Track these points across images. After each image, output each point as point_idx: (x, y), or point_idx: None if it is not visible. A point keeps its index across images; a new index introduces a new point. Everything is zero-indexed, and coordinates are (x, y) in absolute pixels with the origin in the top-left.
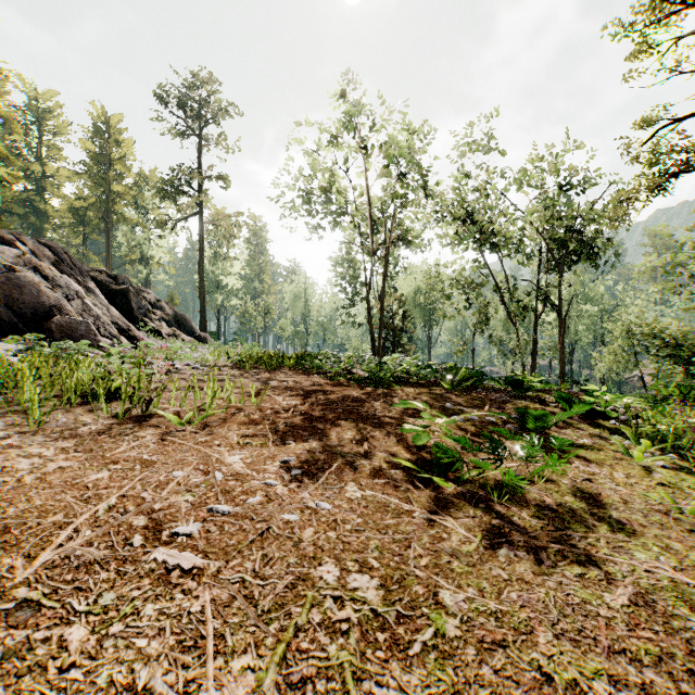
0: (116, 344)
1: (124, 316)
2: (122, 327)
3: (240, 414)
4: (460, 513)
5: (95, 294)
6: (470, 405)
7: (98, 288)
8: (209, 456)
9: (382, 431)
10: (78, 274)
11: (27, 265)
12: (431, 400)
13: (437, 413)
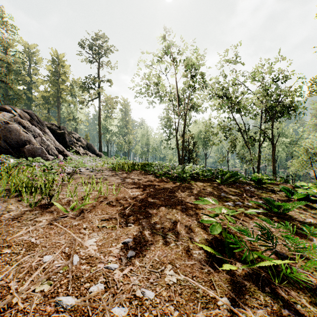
0: (57, 158)
1: (62, 145)
2: (60, 150)
3: (105, 202)
4: (254, 299)
5: (48, 135)
6: (234, 194)
7: (51, 132)
8: (74, 239)
9: (187, 215)
10: (41, 125)
11: (15, 121)
12: (212, 190)
13: (223, 207)
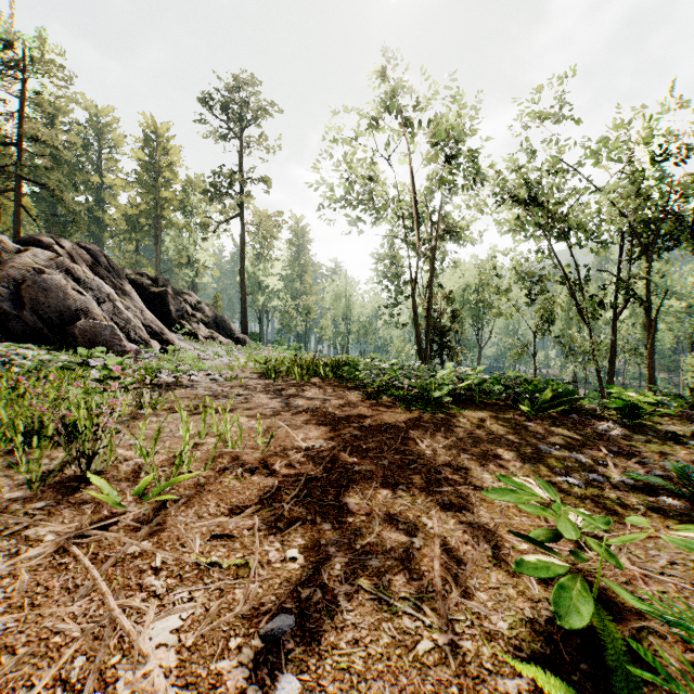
0: (146, 349)
1: (162, 319)
2: (155, 330)
3: (231, 471)
4: None
5: (130, 297)
6: (575, 446)
7: (138, 291)
8: (113, 621)
9: (459, 520)
10: (116, 276)
11: (59, 268)
12: (513, 435)
13: (579, 512)
